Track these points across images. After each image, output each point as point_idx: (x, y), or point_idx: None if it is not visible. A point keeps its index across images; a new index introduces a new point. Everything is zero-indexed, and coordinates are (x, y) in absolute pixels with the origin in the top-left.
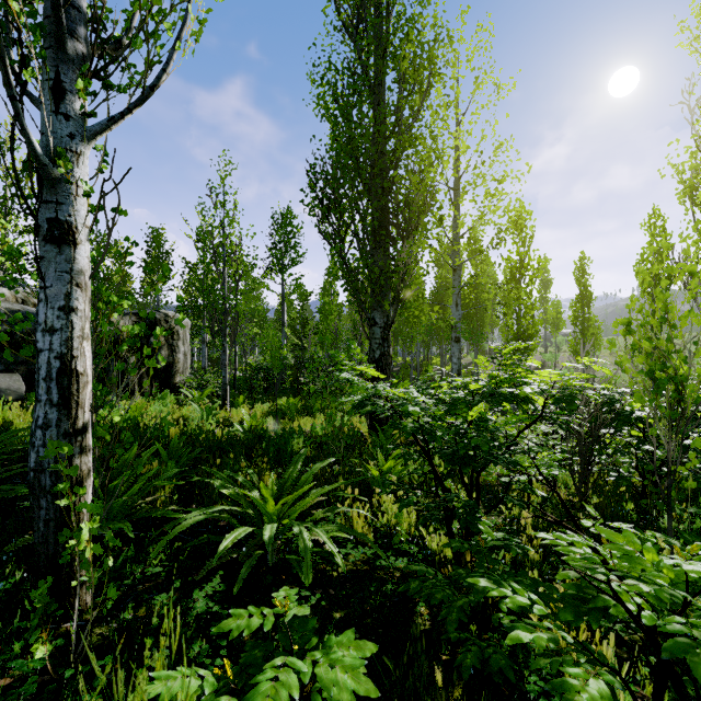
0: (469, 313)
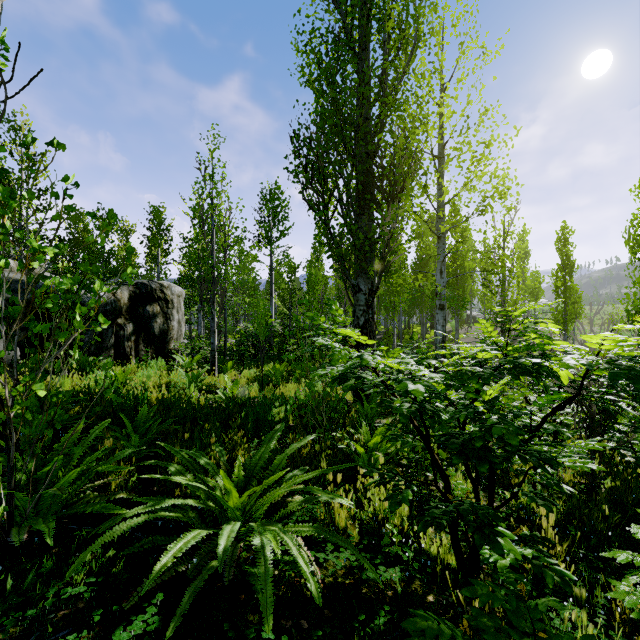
0: (450, 283)
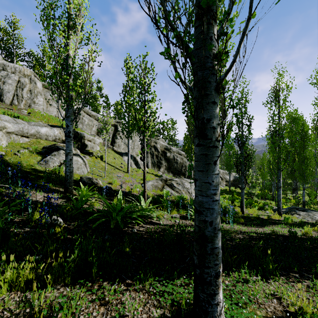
0: None
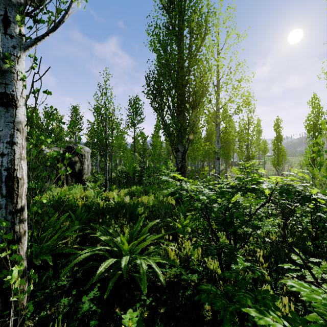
0: (223, 146)
